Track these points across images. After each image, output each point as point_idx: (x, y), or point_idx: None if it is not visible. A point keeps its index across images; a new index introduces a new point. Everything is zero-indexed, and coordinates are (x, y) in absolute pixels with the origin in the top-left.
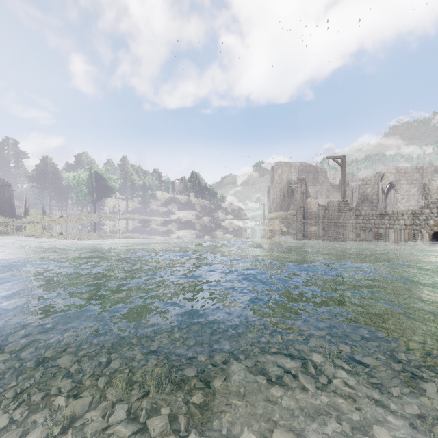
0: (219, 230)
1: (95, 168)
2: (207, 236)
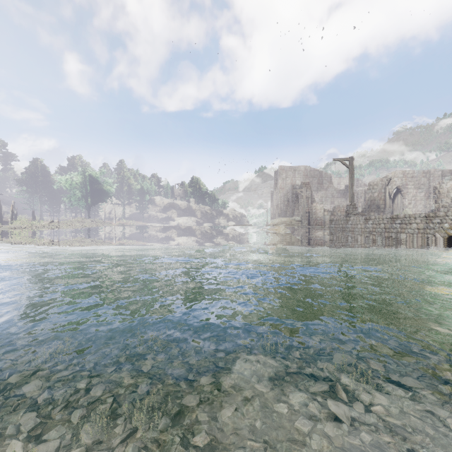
0: (221, 236)
1: (89, 170)
2: (208, 242)
